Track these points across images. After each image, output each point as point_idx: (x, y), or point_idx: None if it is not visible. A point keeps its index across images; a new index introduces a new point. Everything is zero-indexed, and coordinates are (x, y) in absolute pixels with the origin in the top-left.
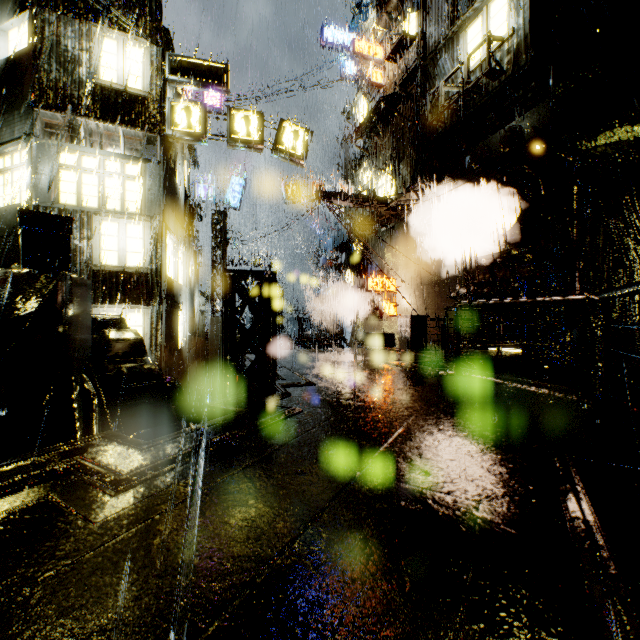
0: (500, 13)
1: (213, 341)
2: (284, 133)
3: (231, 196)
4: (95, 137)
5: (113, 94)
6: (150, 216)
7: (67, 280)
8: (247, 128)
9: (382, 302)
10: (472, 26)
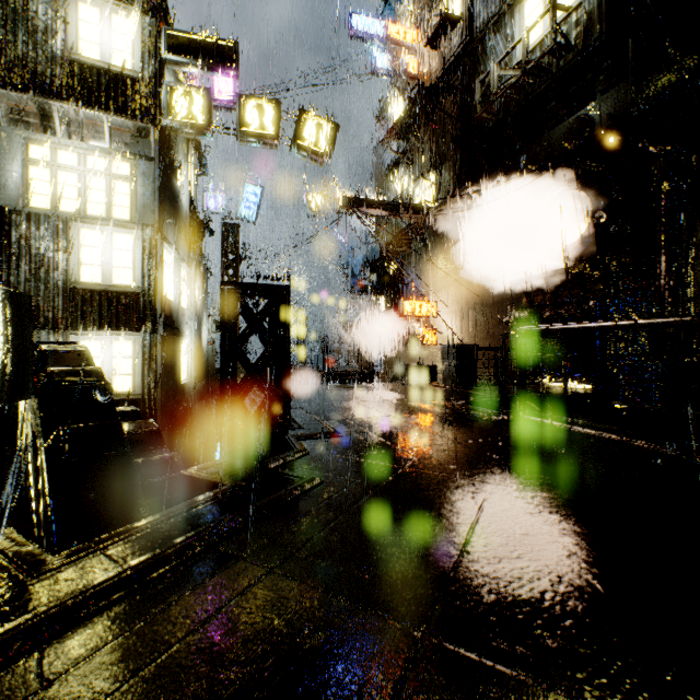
0: None
1: None
2: (305, 126)
3: (245, 207)
4: (74, 127)
5: (95, 73)
6: (142, 224)
7: None
8: (260, 119)
9: (420, 329)
10: None
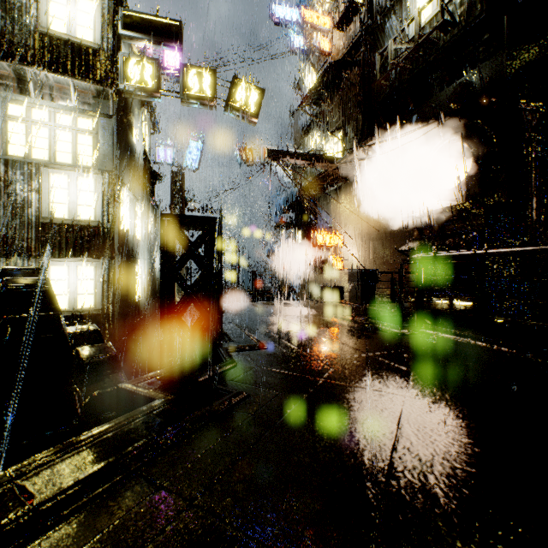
0: None
1: None
2: (237, 90)
3: (189, 159)
4: (45, 89)
5: (62, 45)
6: (102, 170)
7: None
8: (200, 84)
9: (330, 257)
10: None
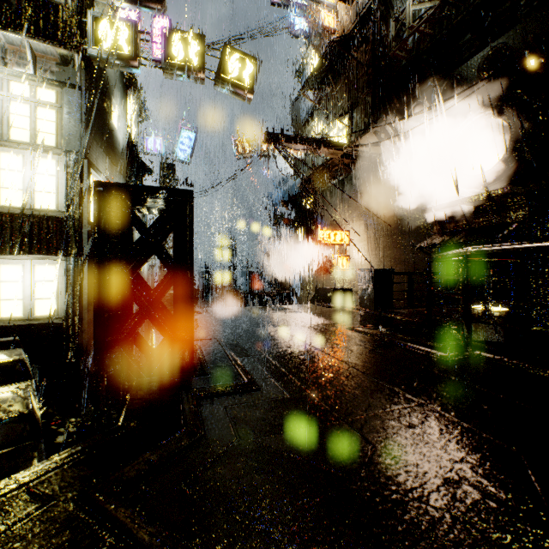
0: None
1: None
2: (229, 60)
3: (181, 150)
4: None
5: None
6: (68, 150)
7: None
8: (185, 52)
9: (335, 255)
10: None
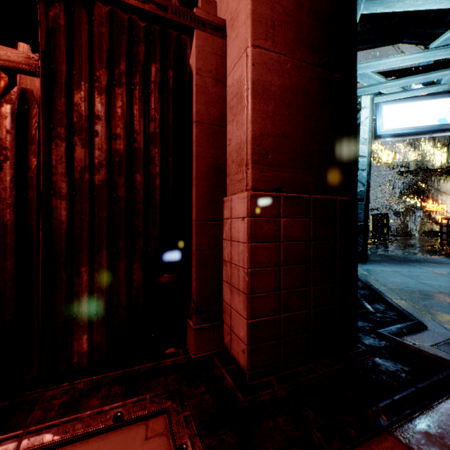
0: None
1: None
2: (382, 155)
3: None
4: None
5: None
6: None
7: None
8: None
9: (436, 216)
10: None
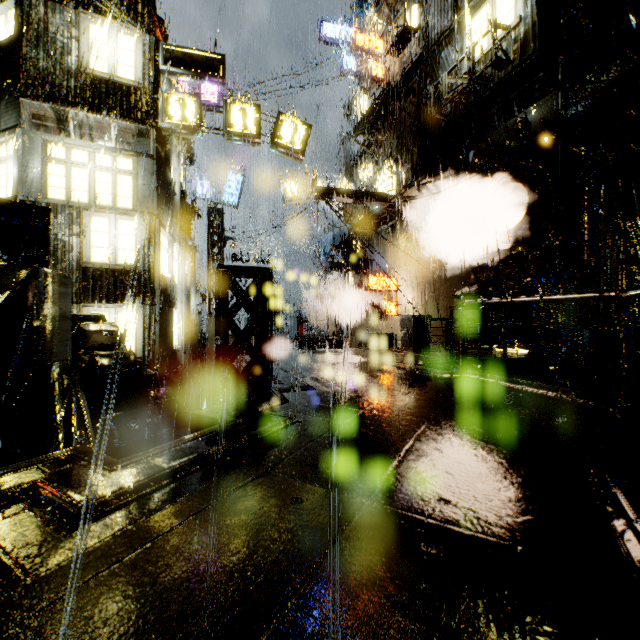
0: (506, 1)
1: (210, 341)
2: (282, 126)
3: (228, 193)
4: (85, 129)
5: (104, 84)
6: (143, 212)
7: (40, 275)
8: (244, 121)
9: (383, 301)
10: (477, 16)
